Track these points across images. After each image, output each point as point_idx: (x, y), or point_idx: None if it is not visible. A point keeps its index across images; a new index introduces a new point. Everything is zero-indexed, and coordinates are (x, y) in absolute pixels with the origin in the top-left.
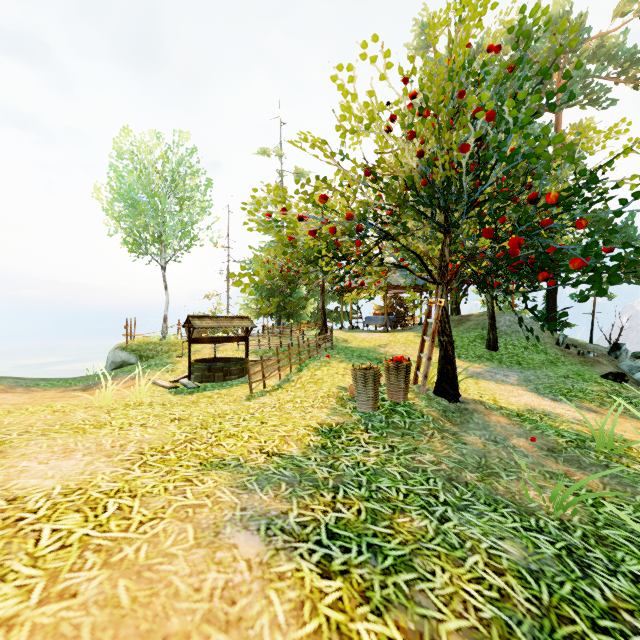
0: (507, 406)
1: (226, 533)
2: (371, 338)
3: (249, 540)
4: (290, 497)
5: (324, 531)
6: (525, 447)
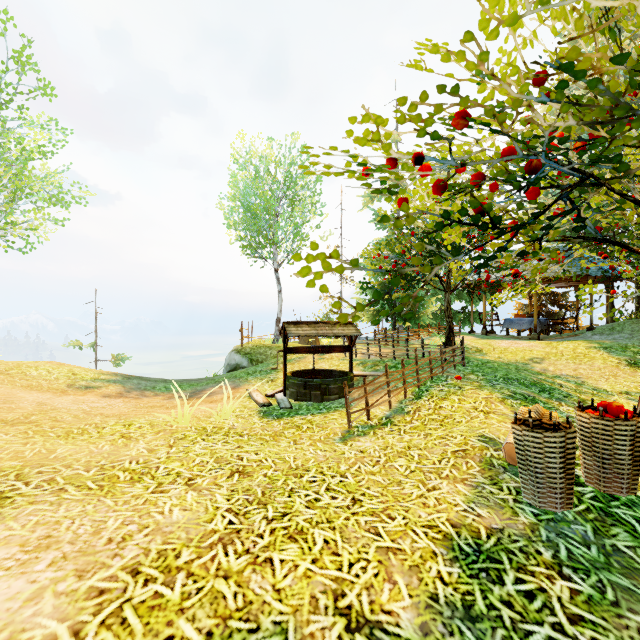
0: None
1: None
2: (516, 348)
3: None
4: None
5: None
6: None
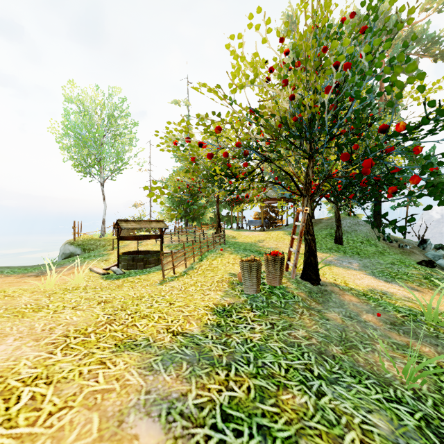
0: (355, 287)
1: (129, 422)
2: (252, 235)
3: (150, 429)
4: (190, 377)
5: (219, 413)
6: (373, 321)
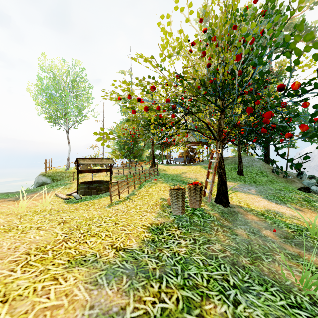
0: (255, 208)
1: None
2: (178, 169)
3: None
4: (128, 290)
5: None
6: (271, 236)
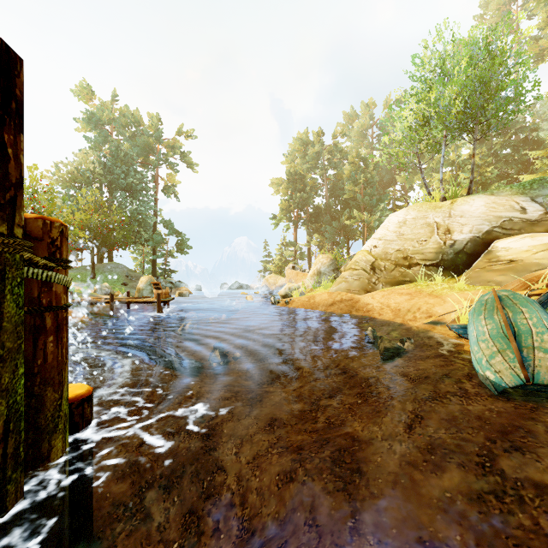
0: None
1: None
2: None
3: None
4: None
5: None
6: None
